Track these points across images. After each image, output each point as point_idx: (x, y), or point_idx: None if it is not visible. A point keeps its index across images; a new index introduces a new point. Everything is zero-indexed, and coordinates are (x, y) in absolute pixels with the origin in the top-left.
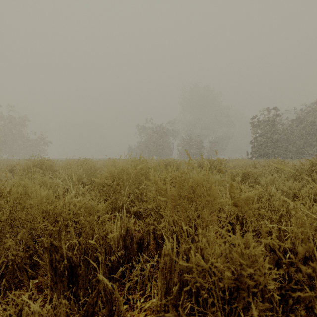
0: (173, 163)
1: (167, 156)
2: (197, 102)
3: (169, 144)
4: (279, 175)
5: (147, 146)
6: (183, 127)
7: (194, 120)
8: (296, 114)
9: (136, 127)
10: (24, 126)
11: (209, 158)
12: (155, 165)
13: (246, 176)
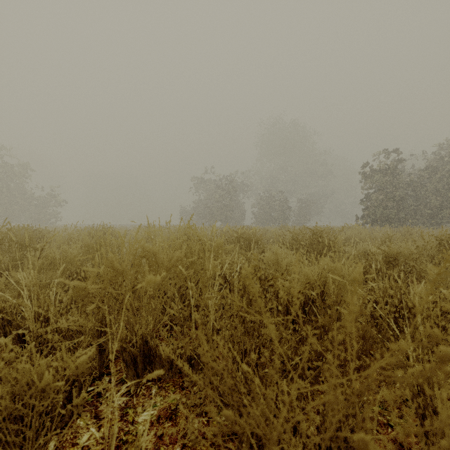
0: (250, 235)
1: (237, 222)
2: (280, 143)
3: (239, 205)
4: (446, 258)
5: (208, 207)
6: (259, 179)
7: (277, 170)
8: (430, 159)
9: (192, 180)
10: (26, 178)
11: (299, 224)
12: (218, 243)
13: (391, 261)
